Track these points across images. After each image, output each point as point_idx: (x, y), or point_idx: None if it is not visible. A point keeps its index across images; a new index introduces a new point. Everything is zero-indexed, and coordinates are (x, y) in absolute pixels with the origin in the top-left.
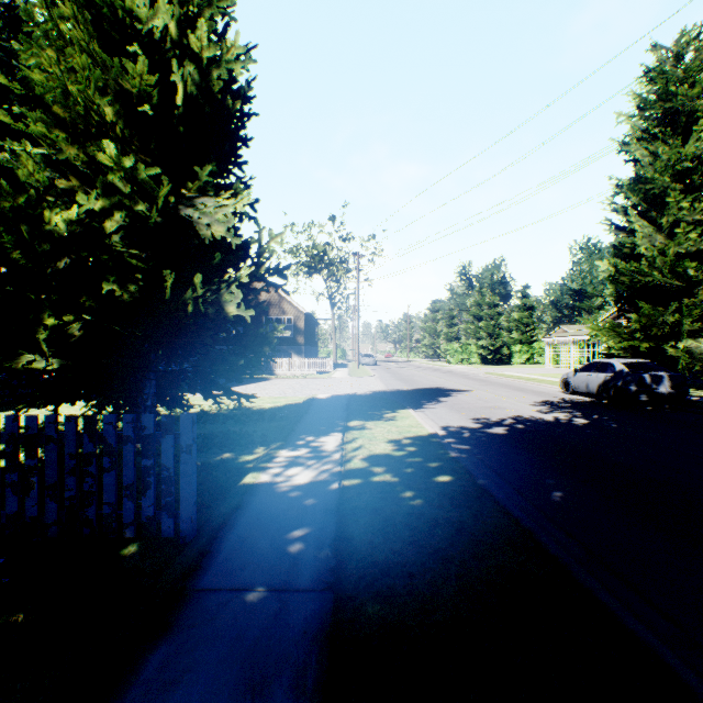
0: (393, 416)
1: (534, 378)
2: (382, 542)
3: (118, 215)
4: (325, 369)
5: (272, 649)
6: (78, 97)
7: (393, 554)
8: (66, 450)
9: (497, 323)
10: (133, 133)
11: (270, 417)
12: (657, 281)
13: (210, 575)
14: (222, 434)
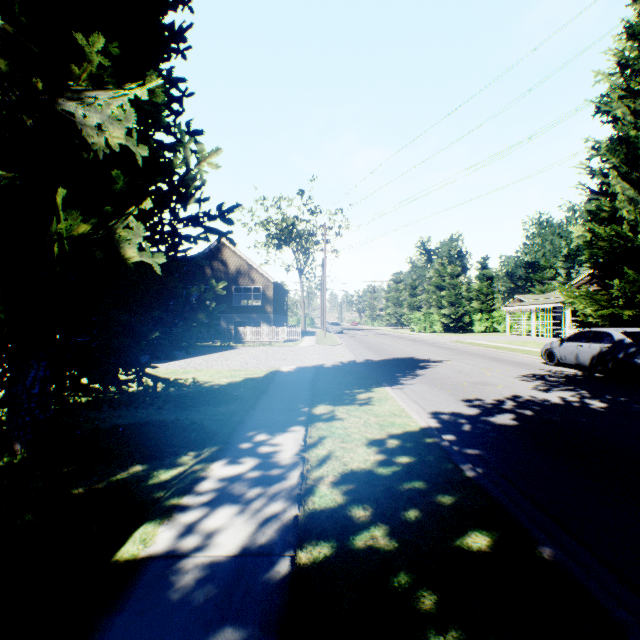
0: (369, 398)
1: (504, 346)
2: None
3: None
4: (293, 337)
5: None
6: None
7: None
8: None
9: (458, 292)
10: None
11: (221, 398)
12: (639, 246)
13: None
14: (149, 426)
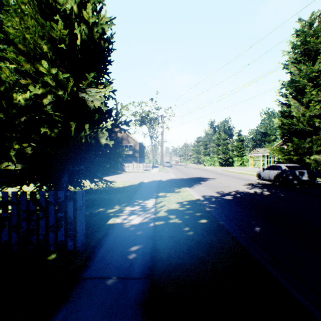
0: (179, 191)
1: (244, 172)
2: (174, 253)
3: (49, 96)
4: (148, 168)
5: (119, 310)
6: (30, 40)
7: (179, 259)
8: (21, 209)
9: (226, 147)
10: (57, 58)
11: (122, 191)
12: (301, 128)
13: (90, 270)
14: (99, 199)
